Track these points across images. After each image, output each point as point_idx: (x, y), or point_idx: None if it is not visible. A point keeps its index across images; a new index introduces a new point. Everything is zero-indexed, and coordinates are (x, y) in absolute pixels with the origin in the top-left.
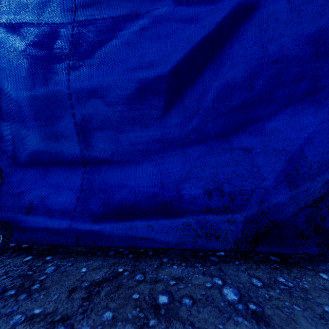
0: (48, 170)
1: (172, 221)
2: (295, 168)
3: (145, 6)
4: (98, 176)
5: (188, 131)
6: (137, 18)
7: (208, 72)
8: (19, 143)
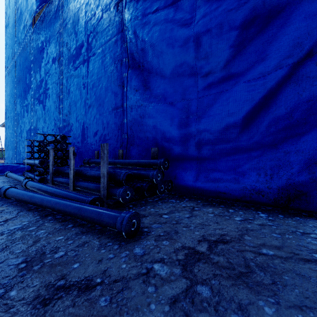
0: (182, 162)
1: (238, 185)
2: (313, 162)
3: (225, 86)
4: (203, 165)
5: (248, 143)
6: (221, 93)
7: (260, 113)
8: (171, 151)
